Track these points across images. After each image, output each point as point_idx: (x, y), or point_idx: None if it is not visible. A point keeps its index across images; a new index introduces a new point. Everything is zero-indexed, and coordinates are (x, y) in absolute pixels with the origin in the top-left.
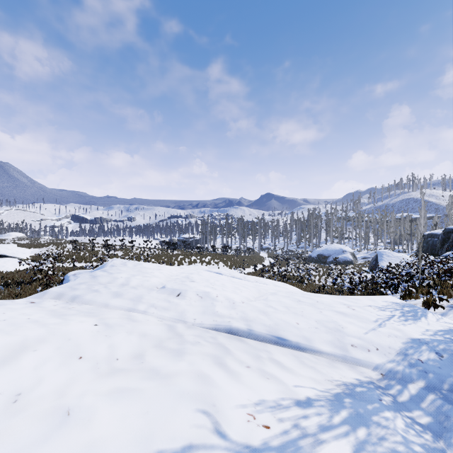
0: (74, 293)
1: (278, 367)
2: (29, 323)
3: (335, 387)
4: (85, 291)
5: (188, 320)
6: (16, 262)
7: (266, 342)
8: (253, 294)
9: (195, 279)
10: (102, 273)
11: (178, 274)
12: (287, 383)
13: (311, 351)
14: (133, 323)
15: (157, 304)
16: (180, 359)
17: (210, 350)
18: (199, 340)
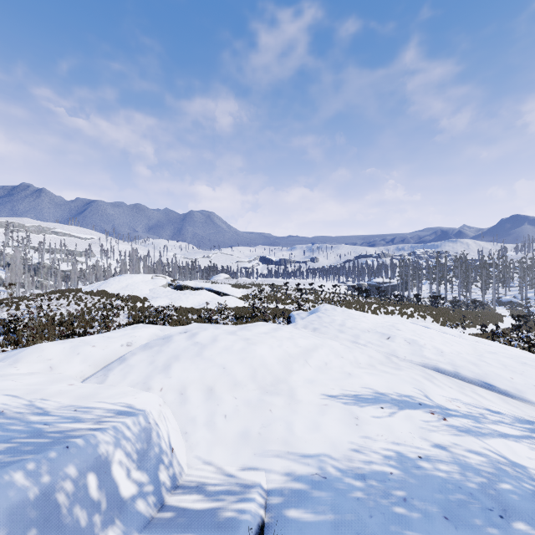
0: (314, 326)
1: (478, 396)
2: (310, 337)
3: (532, 419)
4: (319, 326)
5: (399, 356)
6: (235, 300)
7: (472, 384)
8: (467, 350)
9: (401, 329)
10: (323, 315)
11: (382, 322)
12: (482, 402)
13: (521, 400)
14: (361, 349)
15: (372, 342)
16: (400, 371)
17: (420, 373)
18: (411, 368)
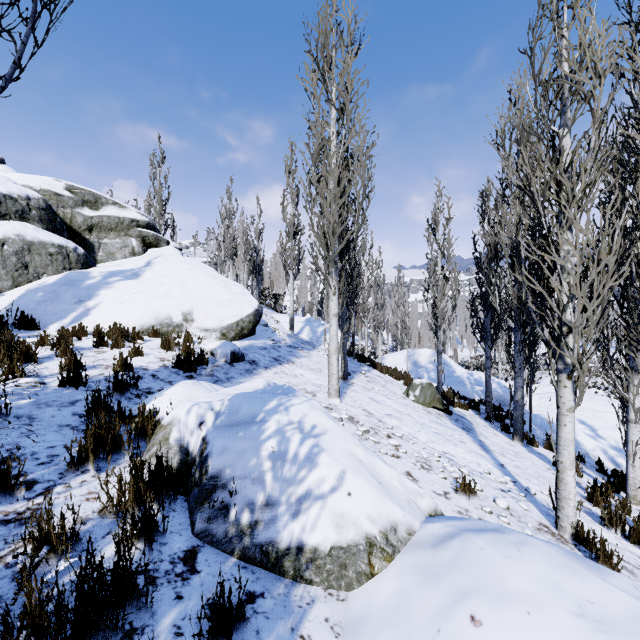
0: None
1: None
2: None
3: None
4: None
5: None
6: None
7: None
8: None
9: None
10: None
11: None
12: None
13: None
14: None
15: None
16: None
17: None
18: None
